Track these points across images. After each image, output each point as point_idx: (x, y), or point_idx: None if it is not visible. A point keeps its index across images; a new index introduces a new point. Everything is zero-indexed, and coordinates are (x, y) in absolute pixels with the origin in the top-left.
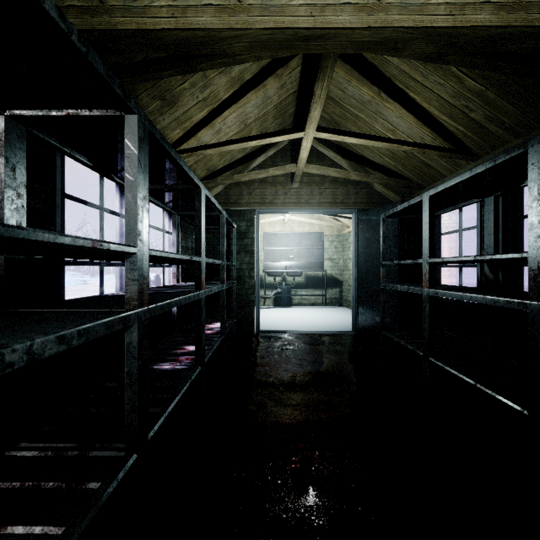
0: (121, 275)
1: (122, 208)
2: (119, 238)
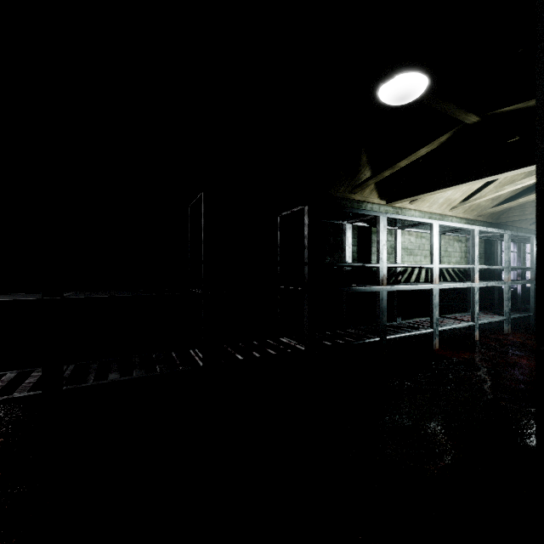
0: (513, 274)
1: (514, 248)
2: (512, 260)
